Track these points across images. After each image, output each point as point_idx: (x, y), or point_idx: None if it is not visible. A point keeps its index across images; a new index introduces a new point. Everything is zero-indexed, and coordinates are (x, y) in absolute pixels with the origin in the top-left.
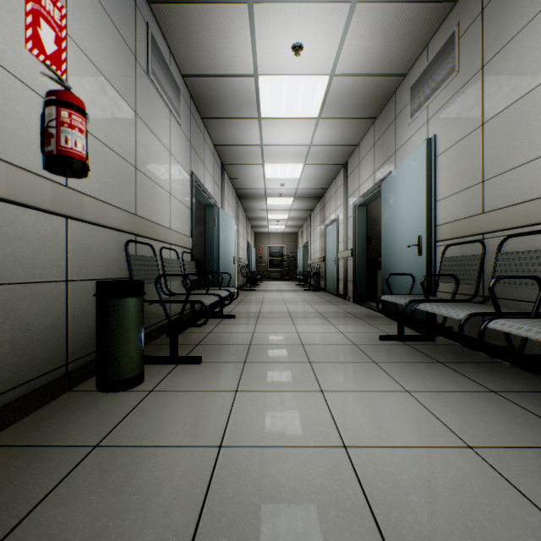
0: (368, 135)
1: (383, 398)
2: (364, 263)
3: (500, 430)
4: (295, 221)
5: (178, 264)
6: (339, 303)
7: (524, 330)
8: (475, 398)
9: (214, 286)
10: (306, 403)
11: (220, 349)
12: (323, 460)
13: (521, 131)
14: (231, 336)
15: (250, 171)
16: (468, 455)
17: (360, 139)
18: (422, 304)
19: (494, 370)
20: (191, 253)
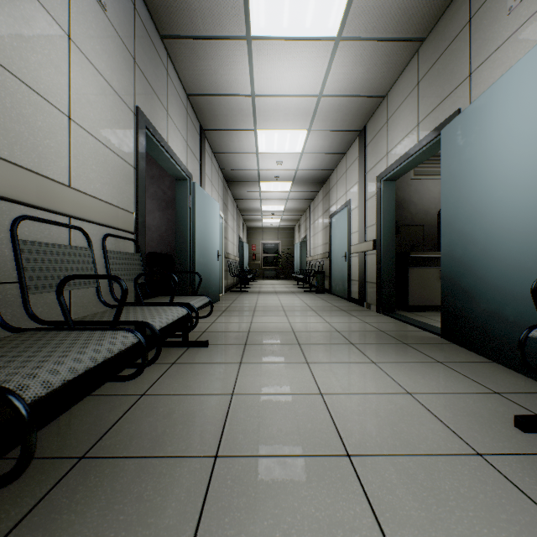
0: (404, 75)
1: None
2: (393, 258)
3: None
4: (292, 213)
5: (87, 255)
6: (358, 313)
7: None
8: None
9: (187, 289)
10: None
11: (123, 493)
12: None
13: None
14: (181, 409)
15: (239, 141)
16: None
17: (391, 84)
18: None
19: None
20: (131, 238)
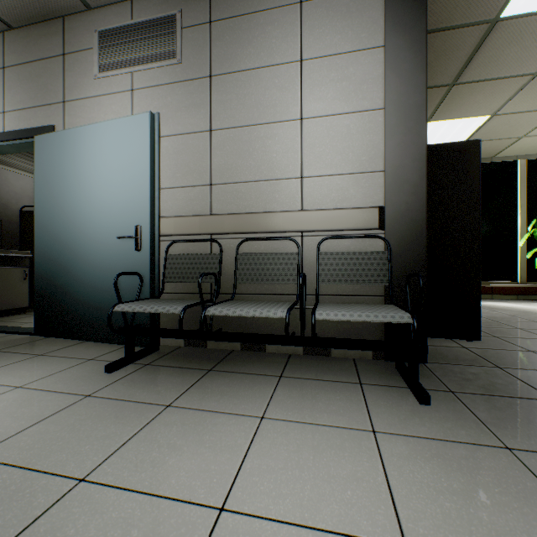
0: None
1: (274, 443)
2: None
3: (344, 404)
4: None
5: None
6: None
7: (349, 315)
8: (290, 389)
9: None
10: None
11: None
12: None
13: (250, 154)
14: None
15: None
16: (388, 438)
17: None
18: (213, 309)
19: (246, 358)
20: None
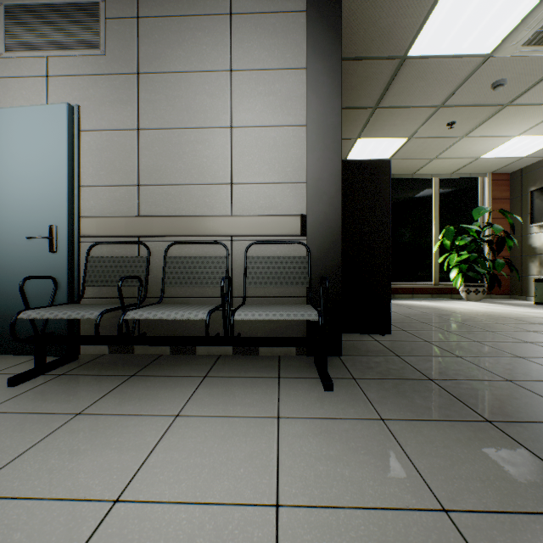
0: None
1: (183, 437)
2: None
3: (259, 396)
4: None
5: None
6: None
7: (265, 315)
8: (212, 387)
9: None
10: (146, 537)
11: None
12: (307, 539)
13: (180, 157)
14: None
15: None
16: (289, 422)
17: None
18: (133, 313)
19: (174, 362)
20: None
